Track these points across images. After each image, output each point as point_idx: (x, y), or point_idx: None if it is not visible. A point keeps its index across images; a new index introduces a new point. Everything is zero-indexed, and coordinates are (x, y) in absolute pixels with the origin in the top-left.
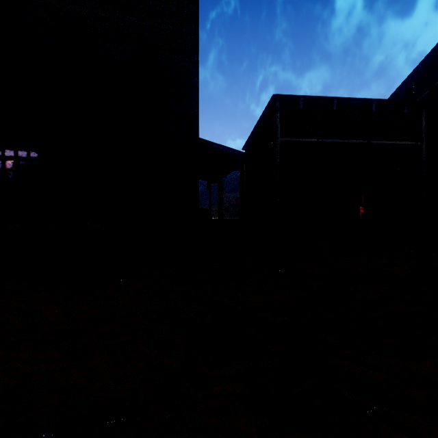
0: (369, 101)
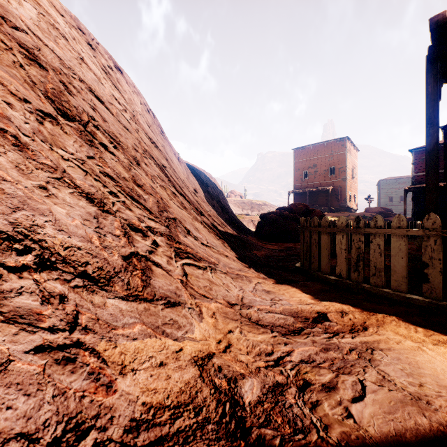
0: None
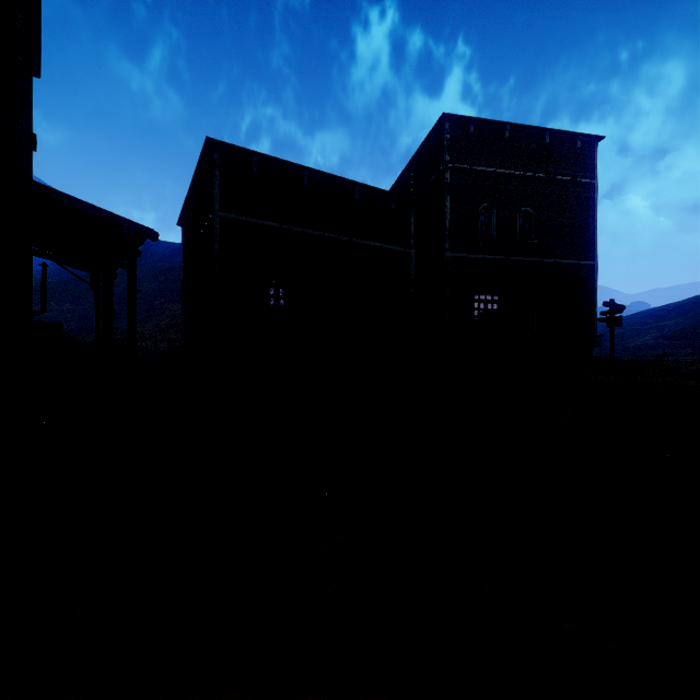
0: (351, 184)
